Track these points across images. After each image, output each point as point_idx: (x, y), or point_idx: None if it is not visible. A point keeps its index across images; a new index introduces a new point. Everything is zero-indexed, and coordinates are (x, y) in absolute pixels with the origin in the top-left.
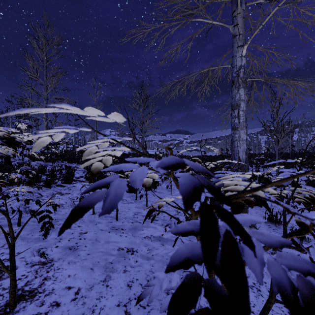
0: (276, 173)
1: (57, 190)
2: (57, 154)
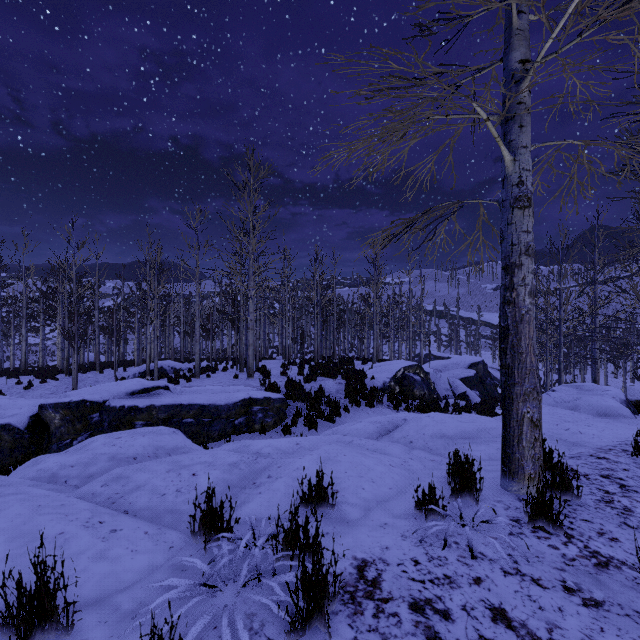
0: None
1: None
2: None
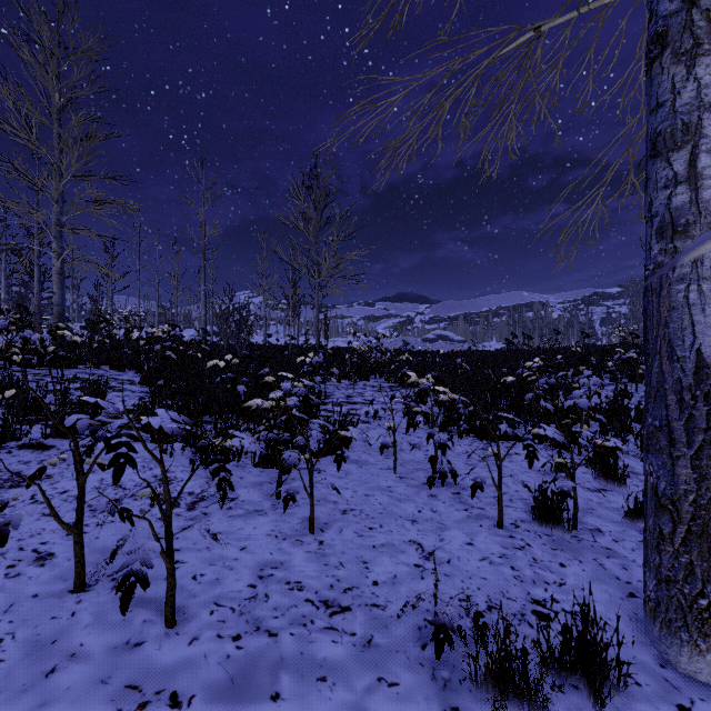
0: None
1: (10, 464)
2: (87, 346)
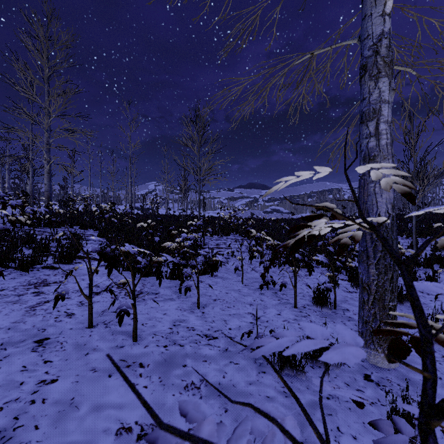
0: (407, 245)
1: (40, 275)
2: (65, 215)
